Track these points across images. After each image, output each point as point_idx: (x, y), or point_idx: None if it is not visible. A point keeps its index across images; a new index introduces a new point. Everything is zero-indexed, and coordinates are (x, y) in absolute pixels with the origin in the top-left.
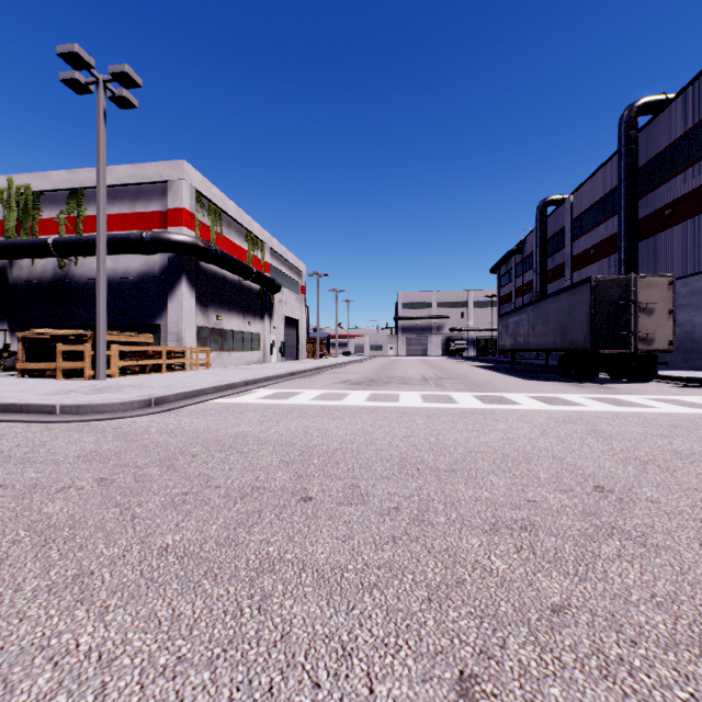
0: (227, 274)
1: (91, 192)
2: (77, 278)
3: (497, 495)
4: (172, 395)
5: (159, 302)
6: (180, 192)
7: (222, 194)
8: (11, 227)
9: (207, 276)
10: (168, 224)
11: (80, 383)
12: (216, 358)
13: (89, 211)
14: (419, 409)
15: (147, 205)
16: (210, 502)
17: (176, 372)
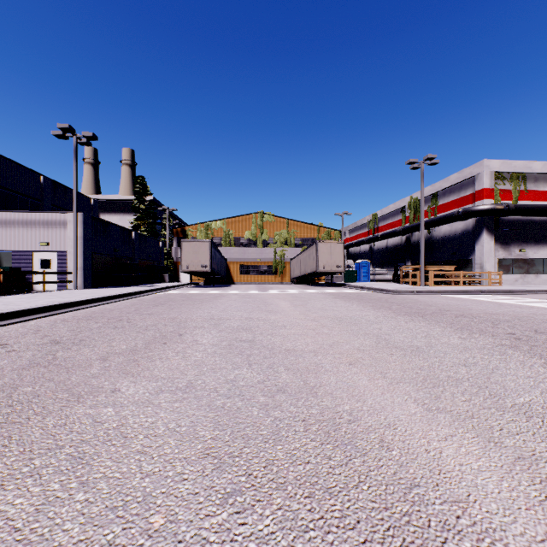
0: (533, 217)
1: (440, 193)
2: (434, 237)
3: (422, 307)
4: (424, 291)
5: (471, 246)
6: (481, 179)
7: (524, 162)
8: (411, 218)
9: (508, 224)
10: (475, 200)
11: (412, 286)
12: (519, 279)
13: (439, 202)
14: (514, 304)
15: (465, 192)
16: (380, 301)
17: (469, 286)
